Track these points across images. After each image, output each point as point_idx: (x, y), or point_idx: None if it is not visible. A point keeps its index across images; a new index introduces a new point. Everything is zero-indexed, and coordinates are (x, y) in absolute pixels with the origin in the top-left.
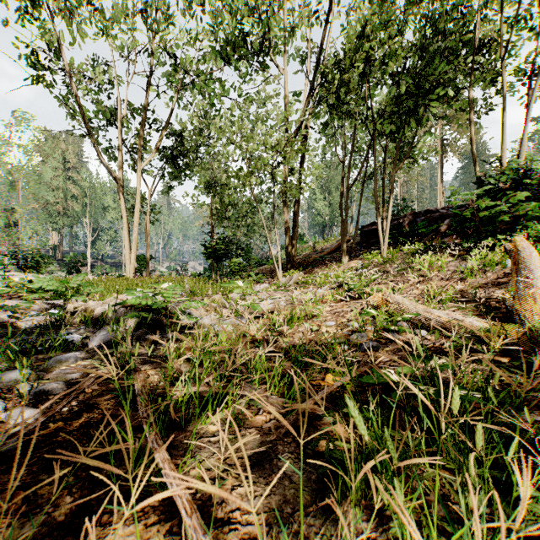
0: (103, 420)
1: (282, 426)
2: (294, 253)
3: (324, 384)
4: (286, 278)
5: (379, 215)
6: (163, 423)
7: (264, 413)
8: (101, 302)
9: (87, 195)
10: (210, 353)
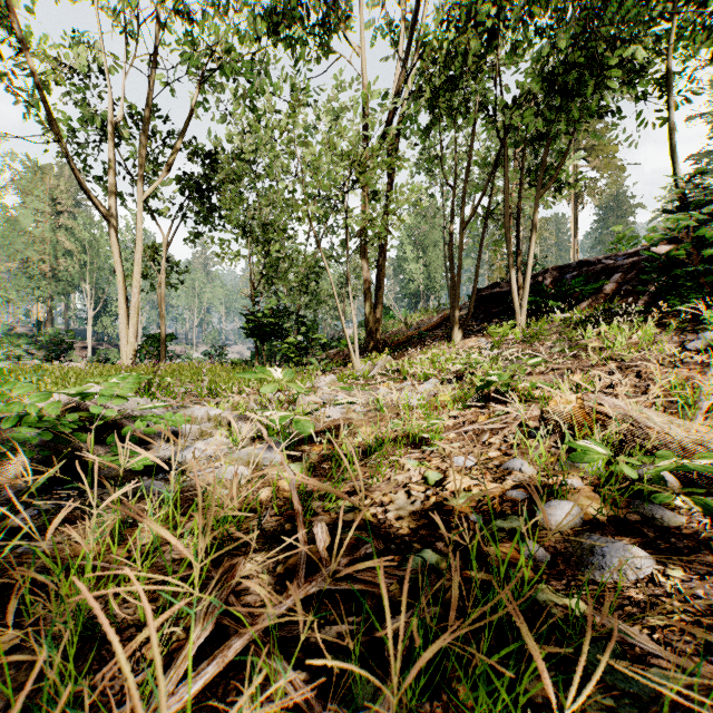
0: None
1: None
2: (377, 328)
3: None
4: (366, 366)
5: (512, 266)
6: None
7: None
8: None
9: (87, 250)
10: None
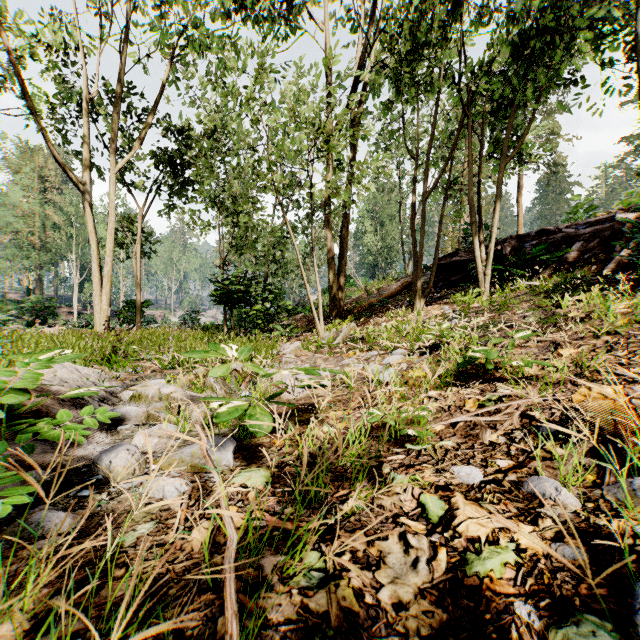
0: None
1: None
2: (341, 296)
3: None
4: (330, 333)
5: (476, 234)
6: None
7: None
8: None
9: (73, 224)
10: None
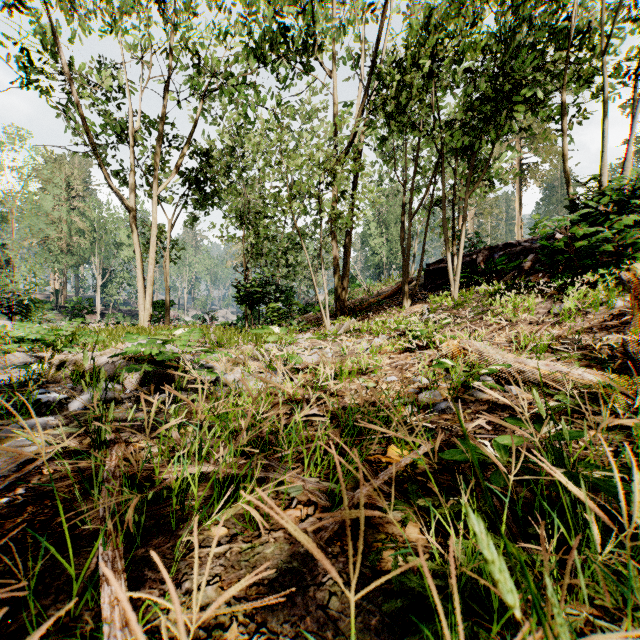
0: (54, 519)
1: (324, 527)
2: (344, 297)
3: (386, 460)
4: (335, 327)
5: (448, 249)
6: (144, 524)
7: (299, 506)
8: (98, 353)
9: (96, 229)
10: (221, 417)
